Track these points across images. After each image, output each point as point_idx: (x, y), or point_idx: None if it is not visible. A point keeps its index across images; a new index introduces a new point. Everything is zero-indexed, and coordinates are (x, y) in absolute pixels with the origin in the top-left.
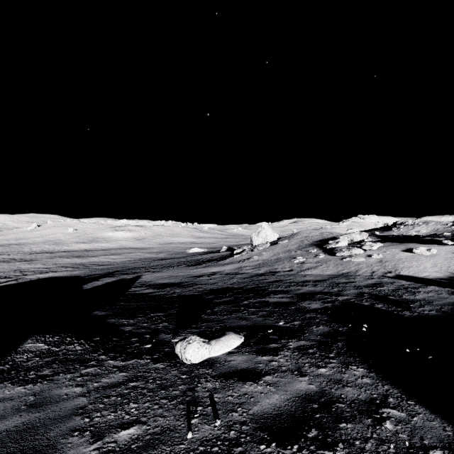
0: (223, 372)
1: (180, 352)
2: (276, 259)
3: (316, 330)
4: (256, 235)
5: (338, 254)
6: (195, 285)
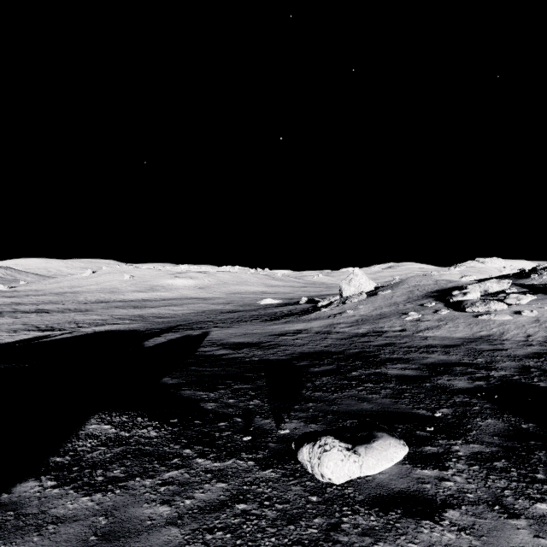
0: (373, 496)
1: (309, 461)
2: (379, 315)
3: (485, 425)
4: (346, 283)
5: (469, 309)
6: (279, 346)
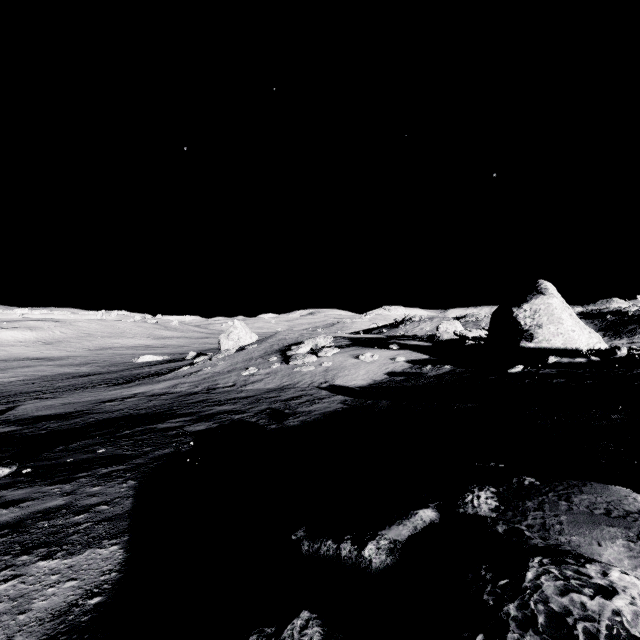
0: None
1: None
2: (228, 372)
3: (156, 453)
4: (226, 336)
5: (292, 363)
6: (88, 415)
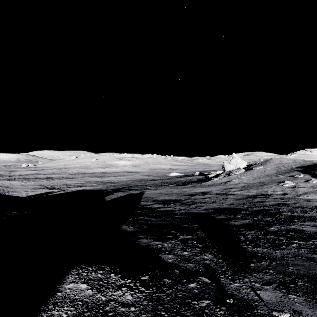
0: None
1: None
2: (259, 183)
3: None
4: (228, 162)
5: None
6: (195, 203)
